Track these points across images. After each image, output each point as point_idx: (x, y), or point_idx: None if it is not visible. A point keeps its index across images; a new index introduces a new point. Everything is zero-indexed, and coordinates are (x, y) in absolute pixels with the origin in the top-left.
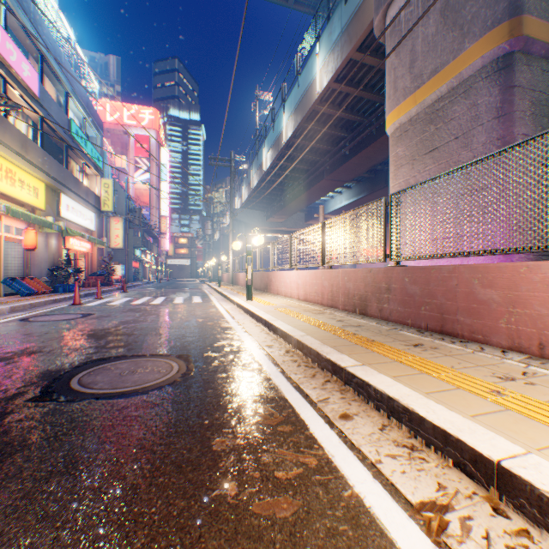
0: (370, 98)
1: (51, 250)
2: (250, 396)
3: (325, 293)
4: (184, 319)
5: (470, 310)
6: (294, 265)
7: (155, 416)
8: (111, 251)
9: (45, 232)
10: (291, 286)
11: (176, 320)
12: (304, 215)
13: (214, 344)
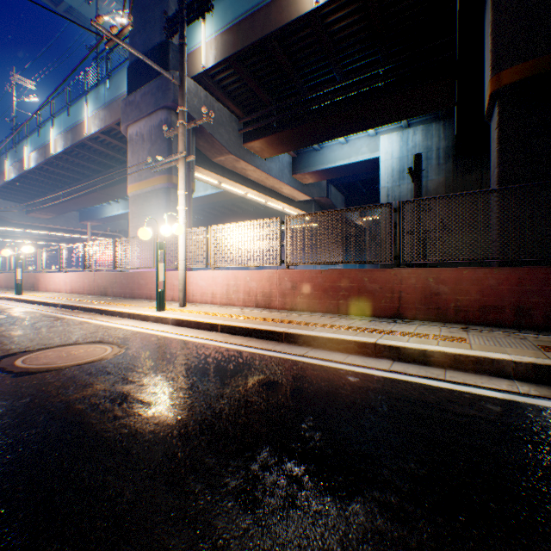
0: None
1: None
2: (42, 316)
3: (87, 287)
4: None
5: (139, 288)
6: (64, 268)
7: (3, 320)
8: None
9: None
10: (61, 284)
11: None
12: (79, 214)
13: (8, 312)
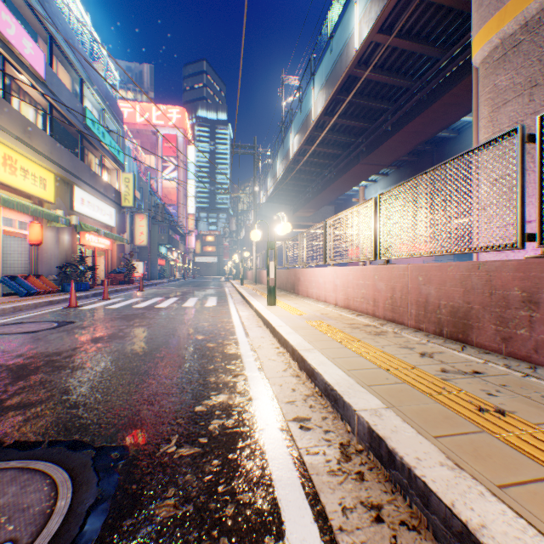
0: (423, 51)
1: (63, 246)
2: None
3: (380, 300)
4: (179, 335)
5: None
6: (330, 260)
7: None
8: (135, 249)
9: (56, 227)
10: (325, 288)
11: (166, 336)
12: (333, 209)
13: (194, 406)
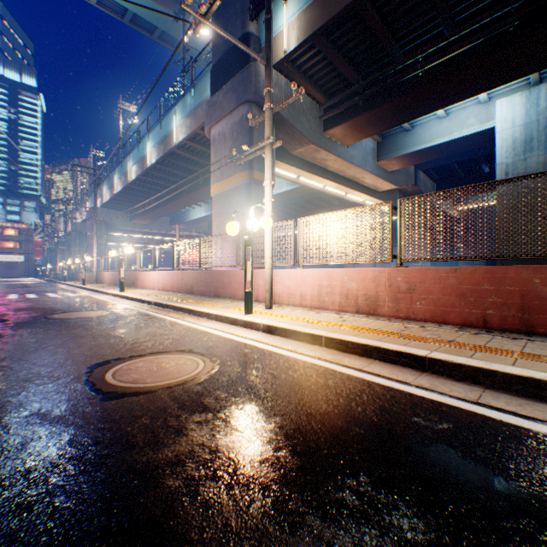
0: None
1: None
2: (137, 314)
3: (175, 285)
4: (79, 302)
5: (223, 287)
6: (157, 267)
7: (106, 317)
8: None
9: None
10: (154, 282)
11: (73, 303)
12: (169, 219)
13: (112, 308)
